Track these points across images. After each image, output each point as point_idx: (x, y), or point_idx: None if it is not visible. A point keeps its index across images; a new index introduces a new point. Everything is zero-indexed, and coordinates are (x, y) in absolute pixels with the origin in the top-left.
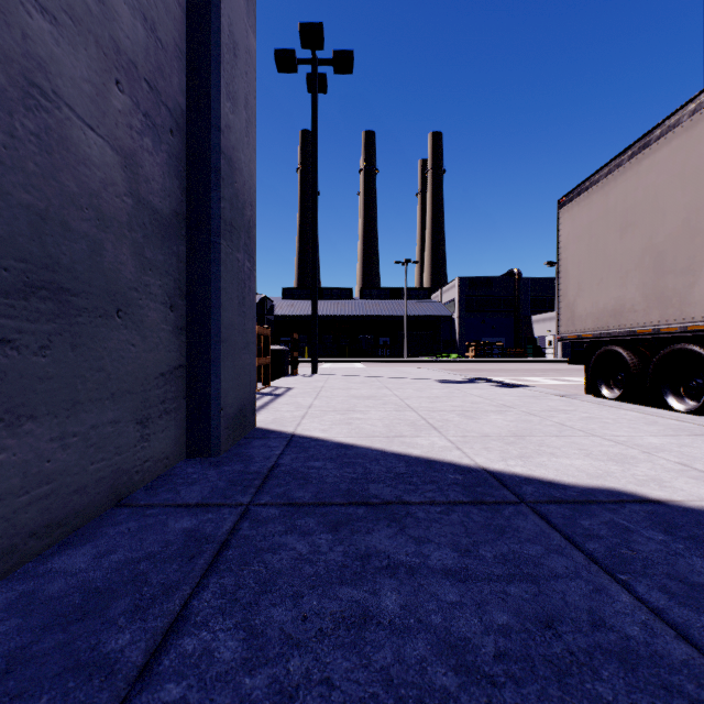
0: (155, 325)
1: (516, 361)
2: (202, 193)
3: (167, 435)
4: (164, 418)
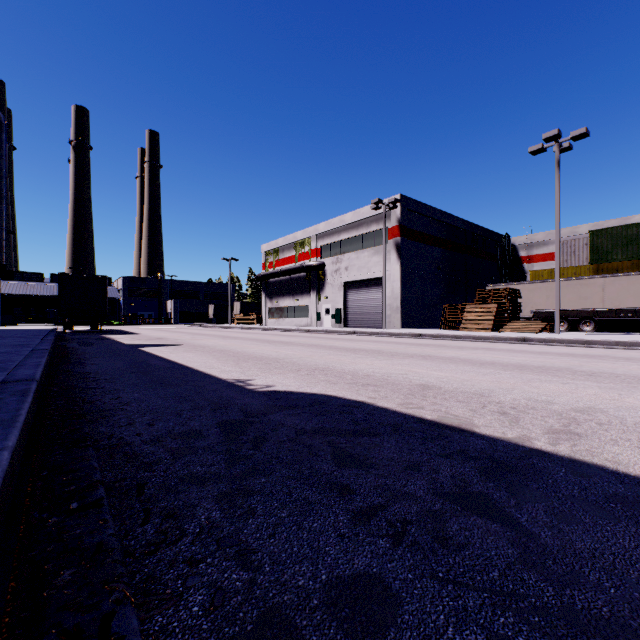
0: None
1: (141, 325)
2: None
3: None
4: None
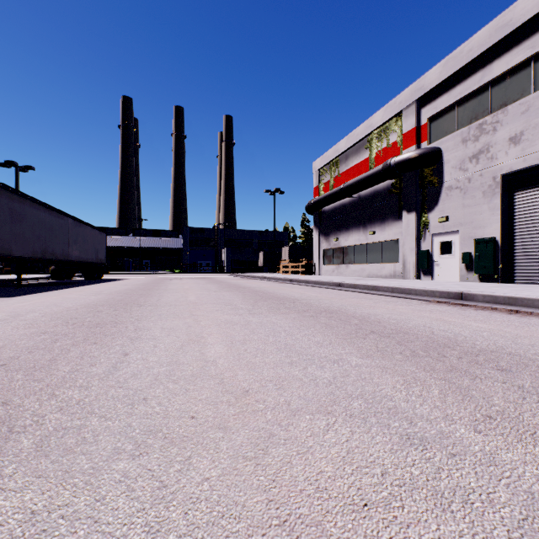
0: None
1: (192, 273)
2: None
3: None
4: None
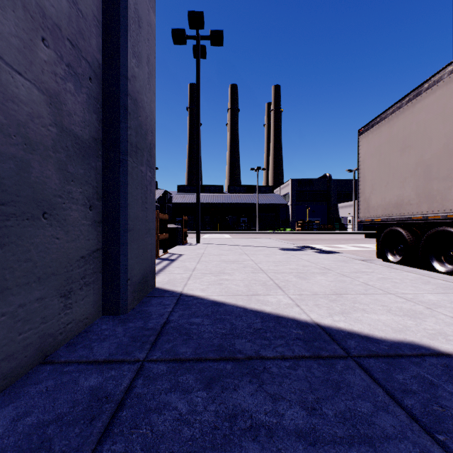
0: (77, 221)
1: (328, 233)
2: (114, 123)
3: (87, 301)
4: (84, 289)
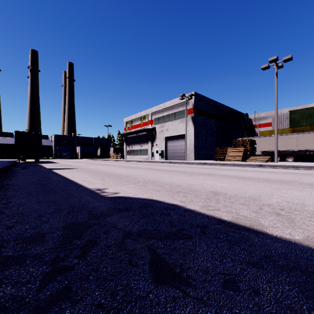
0: None
1: (63, 159)
2: None
3: None
4: None
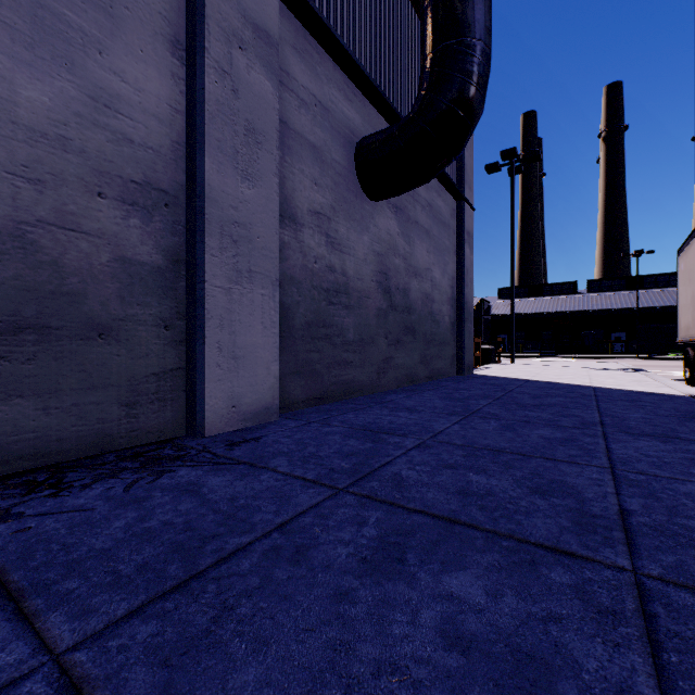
0: (452, 345)
1: None
2: (460, 314)
3: (453, 368)
4: (453, 365)
